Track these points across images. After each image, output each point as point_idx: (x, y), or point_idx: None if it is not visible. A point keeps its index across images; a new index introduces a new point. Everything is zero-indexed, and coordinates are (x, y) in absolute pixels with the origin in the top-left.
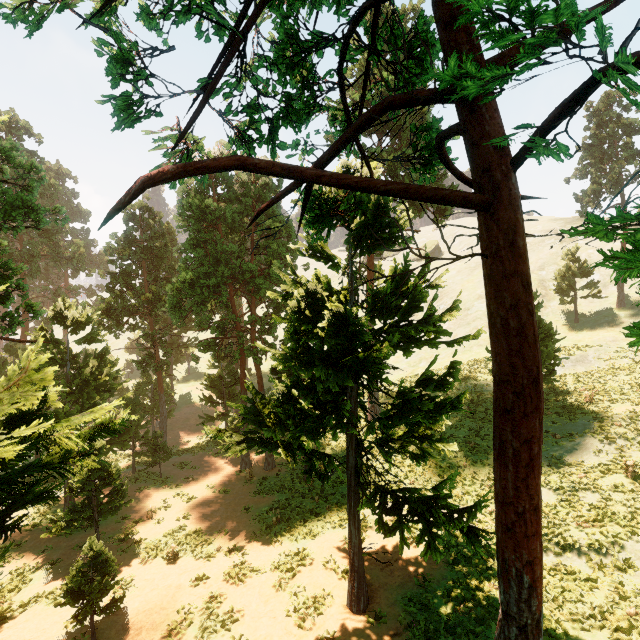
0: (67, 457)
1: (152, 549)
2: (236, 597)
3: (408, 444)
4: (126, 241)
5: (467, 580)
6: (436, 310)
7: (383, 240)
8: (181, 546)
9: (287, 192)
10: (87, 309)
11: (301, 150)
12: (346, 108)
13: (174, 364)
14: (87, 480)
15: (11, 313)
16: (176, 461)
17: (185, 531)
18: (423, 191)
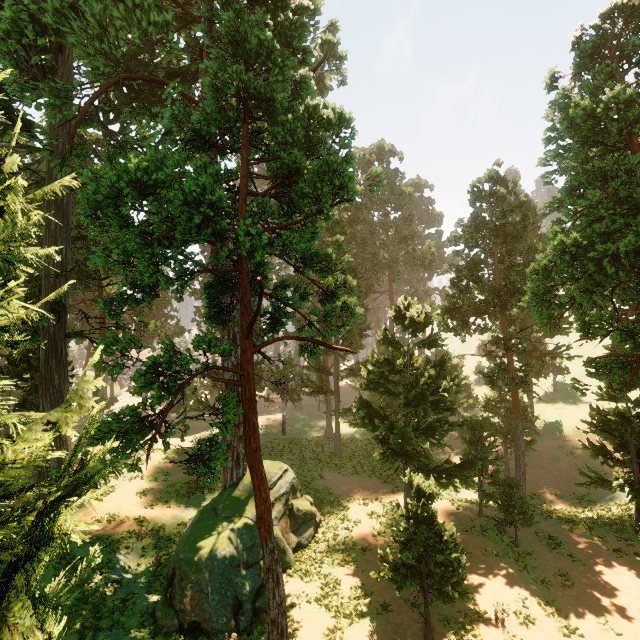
0: None
1: None
2: None
3: None
4: (472, 226)
5: None
6: None
7: None
8: None
9: None
10: (425, 308)
11: None
12: None
13: (534, 377)
14: (413, 535)
15: (329, 312)
16: (540, 527)
17: None
18: None
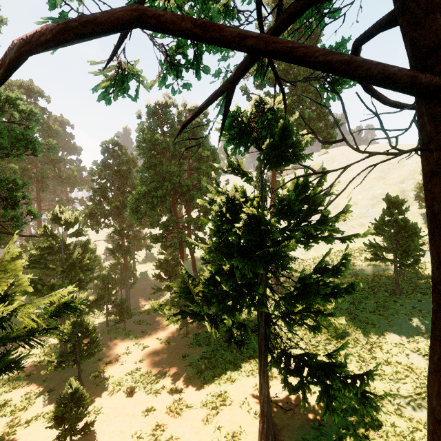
0: (33, 332)
1: (116, 384)
2: (174, 427)
3: (306, 317)
4: (103, 166)
5: (354, 427)
6: (329, 213)
7: (287, 158)
8: (137, 383)
9: (209, 102)
10: (75, 213)
11: (222, 78)
12: (262, 31)
13: (136, 251)
14: (72, 334)
15: (17, 216)
16: (136, 319)
17: (140, 372)
18: (368, 66)
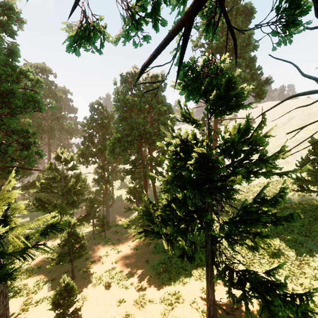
0: (25, 248)
1: (98, 279)
2: (139, 317)
3: (245, 238)
4: (91, 120)
5: None
6: (267, 152)
7: (230, 107)
8: (112, 279)
9: (166, 41)
10: (71, 153)
11: (178, 34)
12: None
13: (114, 180)
14: (67, 240)
15: (29, 155)
16: (113, 230)
17: (115, 270)
18: None
